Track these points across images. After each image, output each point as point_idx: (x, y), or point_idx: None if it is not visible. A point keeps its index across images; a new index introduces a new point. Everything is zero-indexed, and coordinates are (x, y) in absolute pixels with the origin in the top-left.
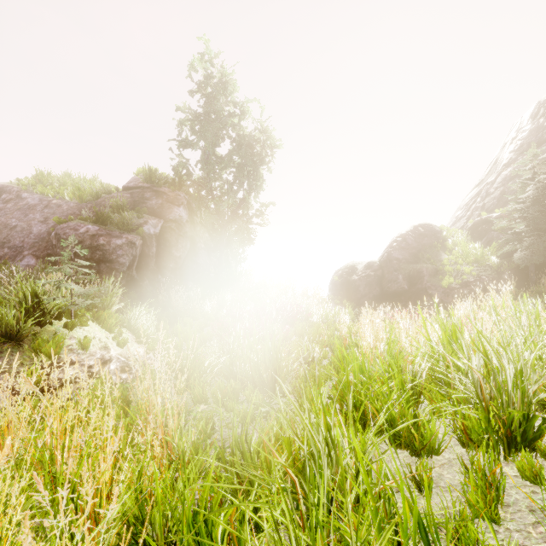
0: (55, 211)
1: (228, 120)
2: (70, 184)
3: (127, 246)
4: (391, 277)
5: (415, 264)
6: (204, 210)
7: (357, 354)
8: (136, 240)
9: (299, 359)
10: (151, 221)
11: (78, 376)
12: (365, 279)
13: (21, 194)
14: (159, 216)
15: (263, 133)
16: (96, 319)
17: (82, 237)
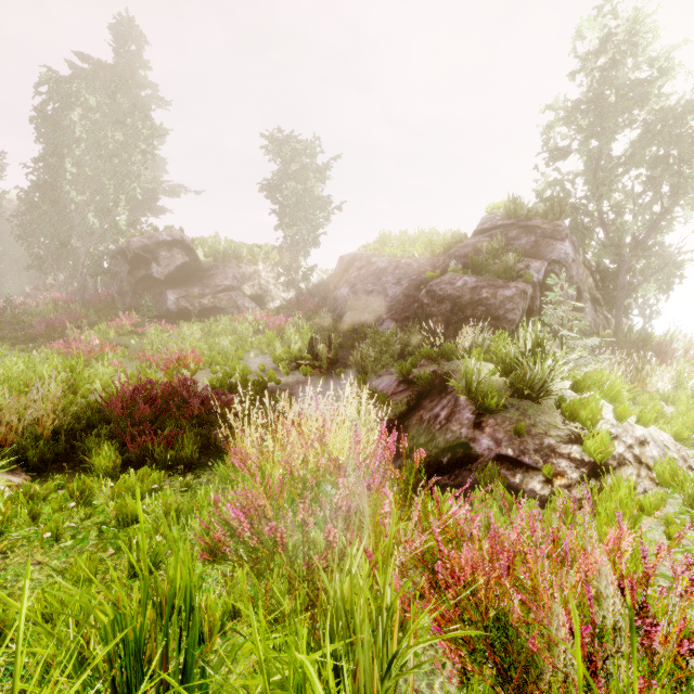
0: (405, 271)
1: (648, 89)
2: (423, 238)
3: (519, 298)
4: None
5: None
6: (587, 243)
7: None
8: (528, 288)
9: None
10: (533, 264)
11: (626, 457)
12: None
13: (371, 259)
14: (534, 258)
15: None
16: None
17: (460, 291)
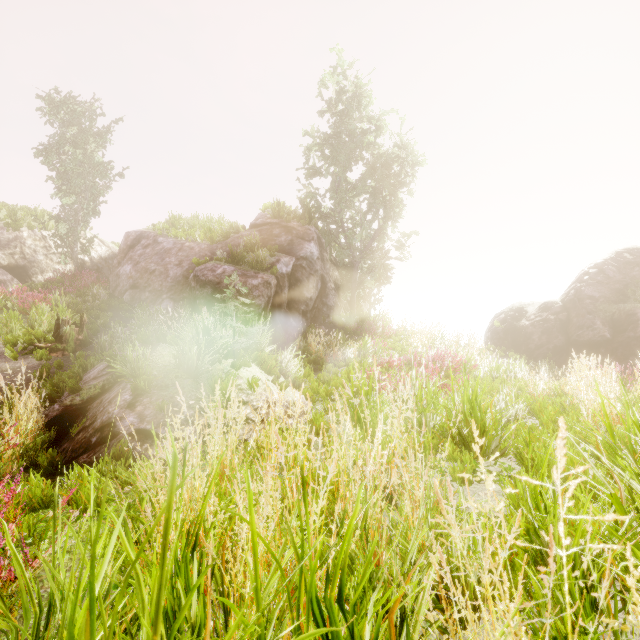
0: (188, 253)
1: (363, 139)
2: (202, 225)
3: (263, 287)
4: (582, 322)
5: (621, 303)
6: (333, 245)
7: (584, 414)
8: (271, 279)
9: (507, 415)
10: (283, 259)
11: (250, 417)
12: (541, 324)
13: (157, 238)
14: (289, 253)
15: (401, 149)
16: (254, 360)
17: (219, 278)
